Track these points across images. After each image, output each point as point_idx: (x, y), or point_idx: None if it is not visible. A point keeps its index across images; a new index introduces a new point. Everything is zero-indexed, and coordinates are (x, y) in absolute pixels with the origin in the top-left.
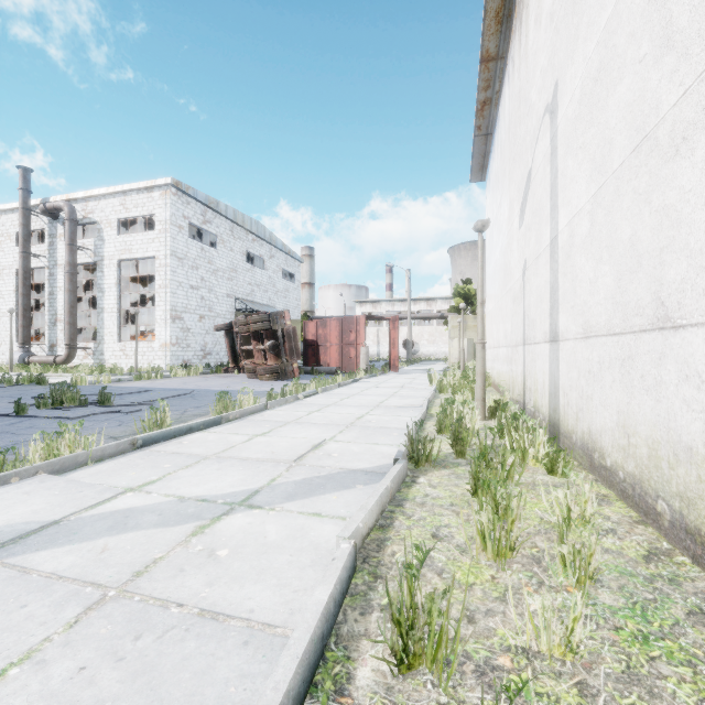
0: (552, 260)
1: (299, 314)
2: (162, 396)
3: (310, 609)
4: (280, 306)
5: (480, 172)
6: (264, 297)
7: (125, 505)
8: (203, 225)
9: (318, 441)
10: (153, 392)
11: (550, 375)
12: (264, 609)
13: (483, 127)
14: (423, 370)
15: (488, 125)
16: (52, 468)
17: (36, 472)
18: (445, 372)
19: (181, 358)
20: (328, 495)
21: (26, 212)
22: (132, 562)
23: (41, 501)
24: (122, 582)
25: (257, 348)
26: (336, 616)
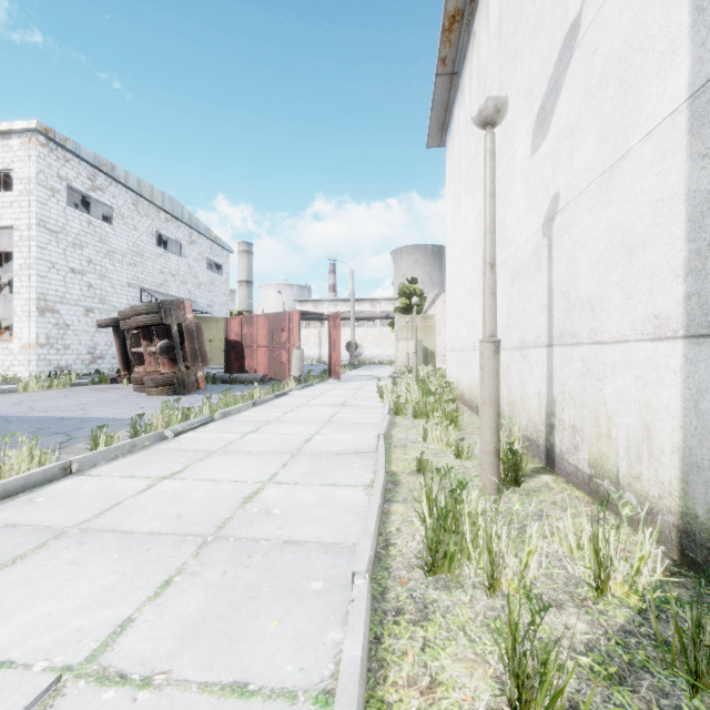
0: (708, 131)
1: (228, 311)
2: None
3: None
4: (203, 301)
5: (440, 133)
6: (182, 290)
7: None
8: (91, 192)
9: (7, 709)
10: None
11: (691, 417)
12: None
13: (448, 60)
14: (368, 376)
15: (455, 57)
16: None
17: None
18: (395, 380)
19: (54, 363)
20: None
21: None
22: None
23: None
24: None
25: (148, 351)
26: None
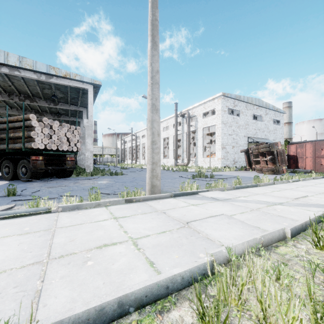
0: None
1: (282, 141)
2: (227, 177)
3: (310, 216)
4: (271, 138)
5: None
6: (262, 135)
7: (243, 199)
8: (233, 107)
9: (304, 195)
10: (223, 175)
11: None
12: (295, 218)
13: None
14: None
15: None
16: (219, 190)
17: (216, 190)
18: None
19: (225, 164)
20: (312, 207)
21: (176, 117)
22: (255, 207)
23: (223, 195)
24: (255, 209)
25: (262, 159)
26: (318, 223)
